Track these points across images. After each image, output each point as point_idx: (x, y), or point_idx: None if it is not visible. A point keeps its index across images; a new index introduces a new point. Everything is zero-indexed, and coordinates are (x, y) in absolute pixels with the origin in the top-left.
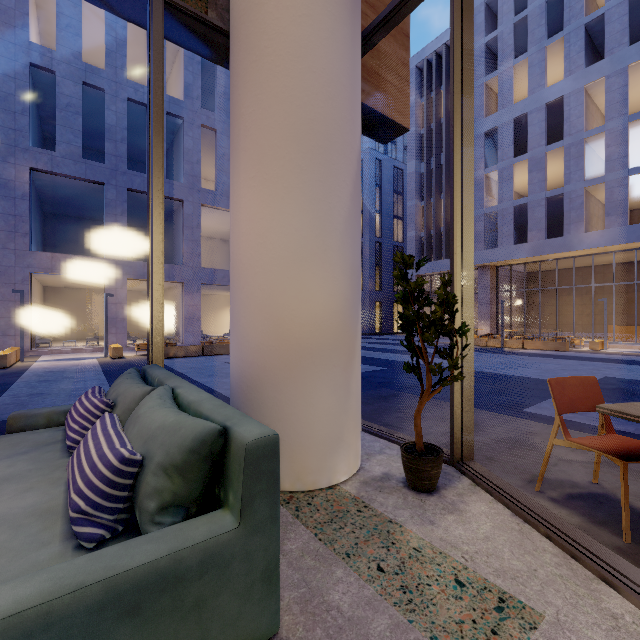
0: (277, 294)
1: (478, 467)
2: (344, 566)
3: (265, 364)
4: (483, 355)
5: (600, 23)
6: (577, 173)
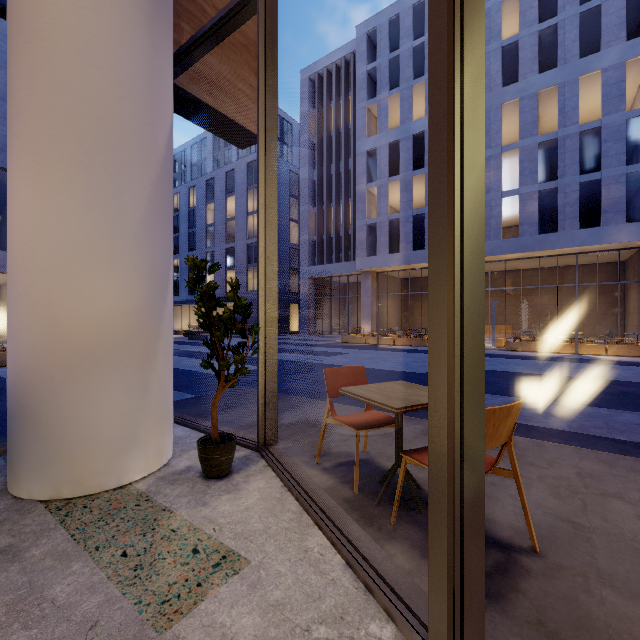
0: (54, 293)
1: (276, 450)
2: (86, 559)
3: (39, 367)
4: (359, 352)
5: None
6: None
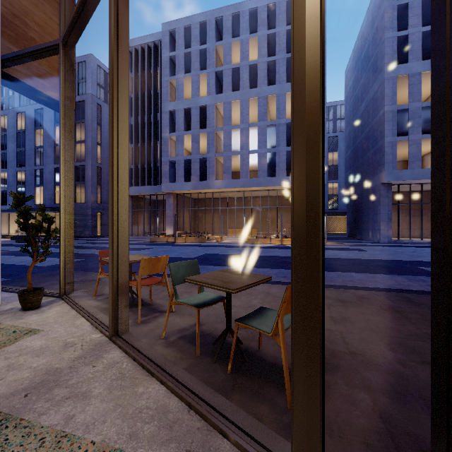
0: None
1: (72, 295)
2: None
3: None
4: (159, 247)
5: (222, 74)
6: (212, 148)
